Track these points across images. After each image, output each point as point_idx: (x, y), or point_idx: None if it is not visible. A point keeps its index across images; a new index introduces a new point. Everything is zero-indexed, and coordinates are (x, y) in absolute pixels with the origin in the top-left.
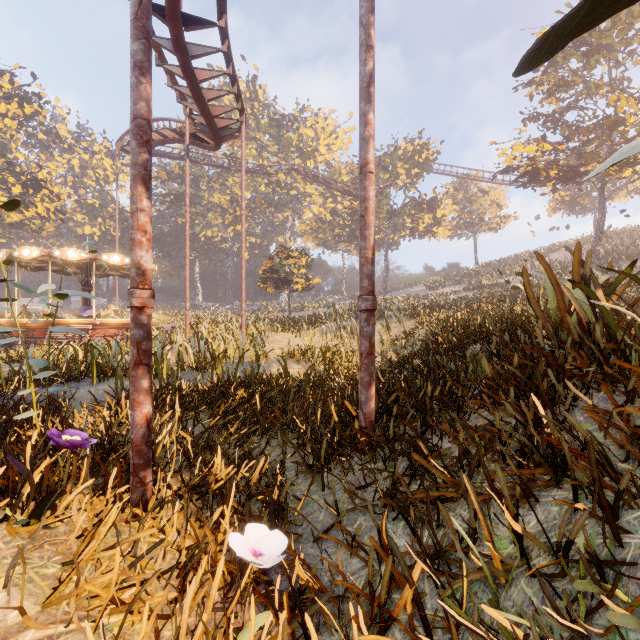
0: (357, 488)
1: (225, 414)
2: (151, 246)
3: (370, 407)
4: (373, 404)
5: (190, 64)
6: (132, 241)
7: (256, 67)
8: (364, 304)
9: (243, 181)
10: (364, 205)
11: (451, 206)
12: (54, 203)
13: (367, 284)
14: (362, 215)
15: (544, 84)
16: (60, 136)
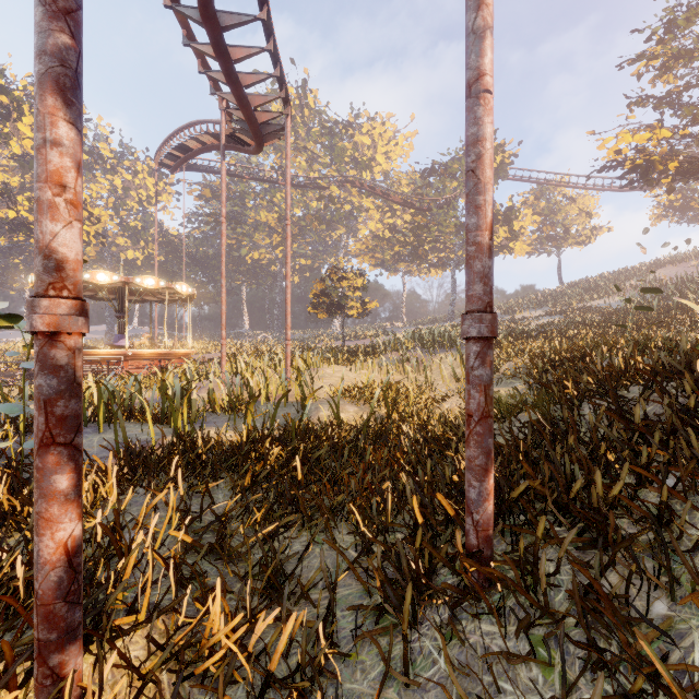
0: (478, 697)
1: (253, 485)
2: (79, 216)
3: (486, 511)
4: (491, 506)
5: (222, 37)
6: (36, 204)
7: (306, 70)
8: (476, 327)
9: (288, 185)
10: (475, 150)
11: (531, 217)
12: (94, 226)
13: (481, 291)
14: (471, 169)
15: (657, 58)
16: (102, 156)
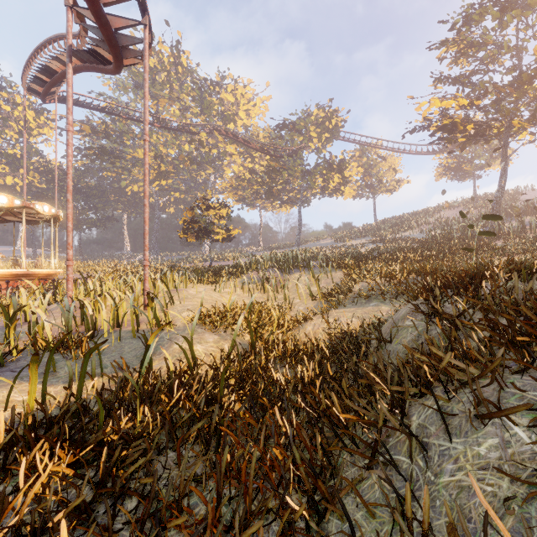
0: None
1: None
2: None
3: None
4: None
5: None
6: None
7: (180, 33)
8: None
9: (146, 99)
10: None
11: (356, 168)
12: None
13: None
14: None
15: (455, 46)
16: None
